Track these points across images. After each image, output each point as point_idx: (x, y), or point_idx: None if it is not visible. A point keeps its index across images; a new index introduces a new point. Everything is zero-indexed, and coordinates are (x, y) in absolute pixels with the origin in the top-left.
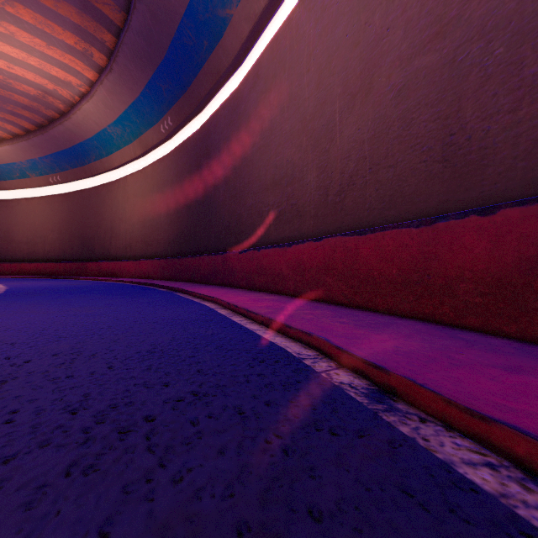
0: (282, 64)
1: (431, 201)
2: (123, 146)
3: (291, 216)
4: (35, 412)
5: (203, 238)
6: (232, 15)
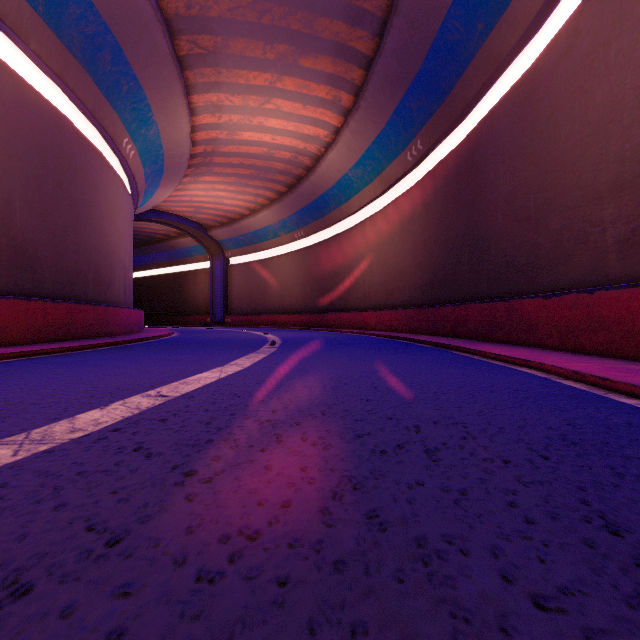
0: None
1: None
2: (362, 188)
3: None
4: (547, 514)
5: (466, 281)
6: None
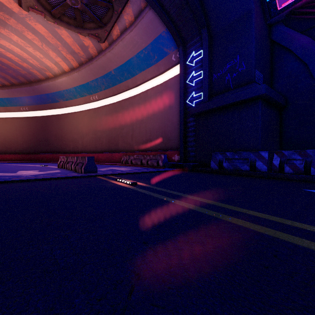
0: (74, 119)
1: (94, 151)
2: None
3: (76, 148)
4: None
5: (44, 148)
6: (61, 101)
